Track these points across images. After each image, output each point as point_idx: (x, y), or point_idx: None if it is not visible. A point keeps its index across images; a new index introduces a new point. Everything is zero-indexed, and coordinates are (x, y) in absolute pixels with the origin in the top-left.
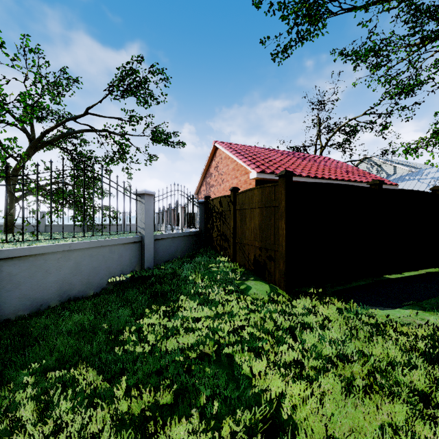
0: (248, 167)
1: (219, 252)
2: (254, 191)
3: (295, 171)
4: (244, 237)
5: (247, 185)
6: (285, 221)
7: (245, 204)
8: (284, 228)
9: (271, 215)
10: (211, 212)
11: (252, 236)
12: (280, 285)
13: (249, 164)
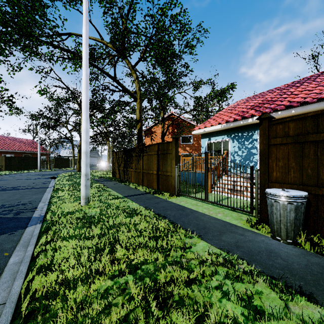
0: None
1: None
2: None
3: (14, 148)
4: None
5: None
6: (5, 161)
7: None
8: (5, 162)
9: (3, 160)
10: None
11: None
12: (4, 170)
13: None
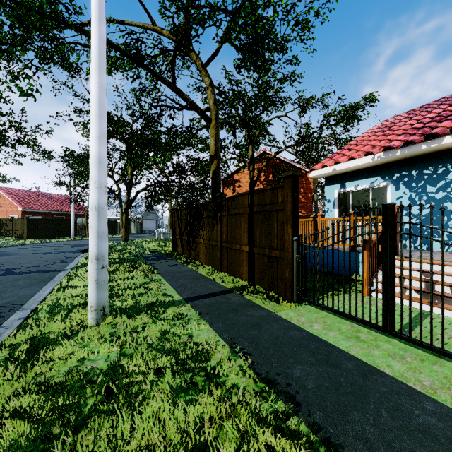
0: (18, 206)
1: (6, 236)
2: (19, 219)
3: (41, 208)
4: (16, 230)
5: (17, 212)
6: (27, 226)
7: (16, 221)
8: (26, 227)
9: (24, 224)
10: (1, 223)
11: (19, 229)
12: (26, 238)
13: (18, 204)
